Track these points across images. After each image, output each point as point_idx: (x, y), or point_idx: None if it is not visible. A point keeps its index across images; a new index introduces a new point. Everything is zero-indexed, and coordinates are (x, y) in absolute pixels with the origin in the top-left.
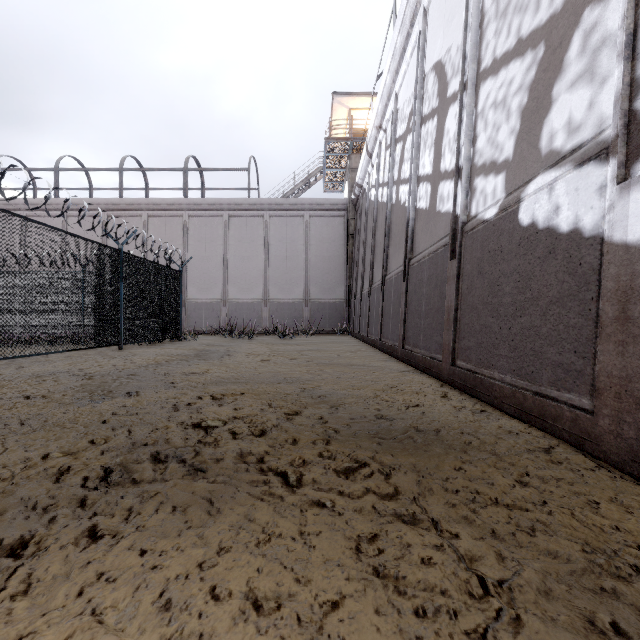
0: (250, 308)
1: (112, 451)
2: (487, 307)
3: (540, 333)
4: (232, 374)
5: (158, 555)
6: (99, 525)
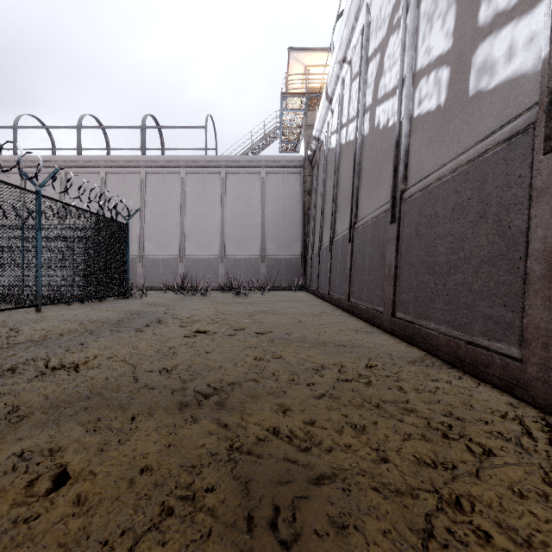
0: (207, 264)
1: None
2: None
3: None
4: (122, 372)
5: None
6: None
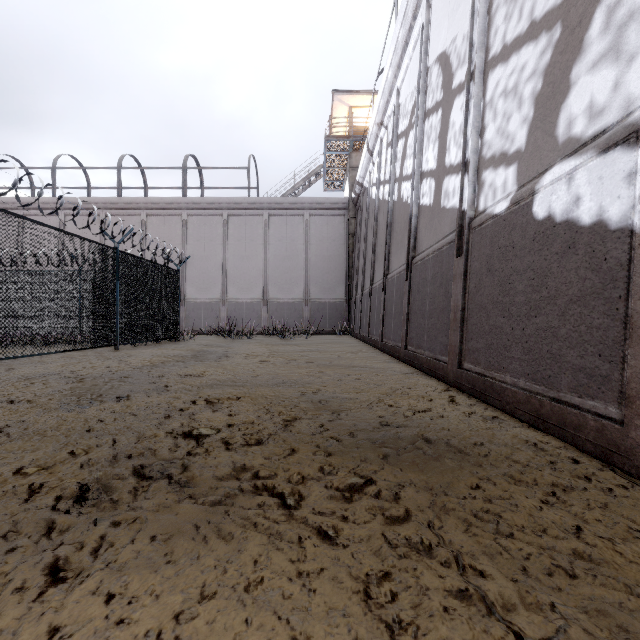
0: (249, 308)
1: (92, 464)
2: (497, 306)
3: (558, 334)
4: (229, 376)
5: (127, 603)
6: (63, 560)
